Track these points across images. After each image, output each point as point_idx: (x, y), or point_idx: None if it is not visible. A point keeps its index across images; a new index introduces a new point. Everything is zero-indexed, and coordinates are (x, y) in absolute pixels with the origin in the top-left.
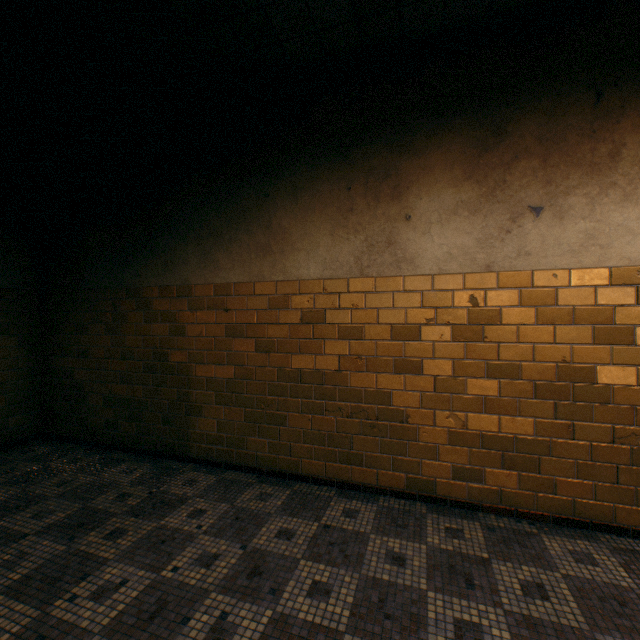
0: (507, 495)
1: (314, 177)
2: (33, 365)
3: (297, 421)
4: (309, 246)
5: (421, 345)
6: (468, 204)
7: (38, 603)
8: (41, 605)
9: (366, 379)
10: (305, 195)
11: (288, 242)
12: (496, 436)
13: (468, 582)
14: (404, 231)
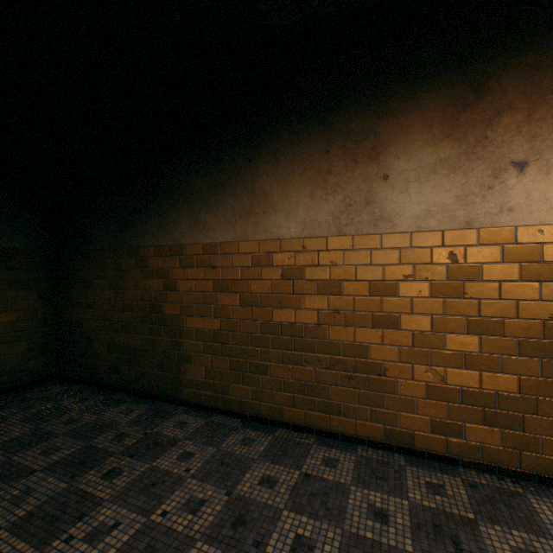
0: (488, 451)
1: (294, 142)
2: (49, 315)
3: (278, 371)
4: (289, 207)
5: (399, 301)
6: (447, 162)
7: (37, 542)
8: (40, 545)
9: (344, 333)
10: (285, 159)
11: (270, 204)
12: (477, 392)
13: (456, 546)
14: (382, 190)
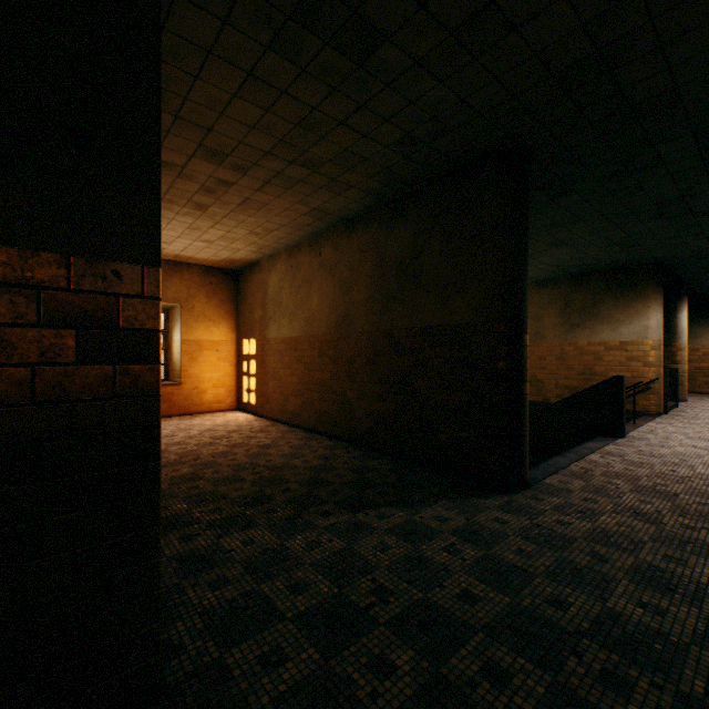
0: None
1: (706, 320)
2: None
3: (700, 379)
4: (704, 337)
5: None
6: None
7: None
8: None
9: None
10: (703, 324)
11: (697, 335)
12: None
13: None
14: None
